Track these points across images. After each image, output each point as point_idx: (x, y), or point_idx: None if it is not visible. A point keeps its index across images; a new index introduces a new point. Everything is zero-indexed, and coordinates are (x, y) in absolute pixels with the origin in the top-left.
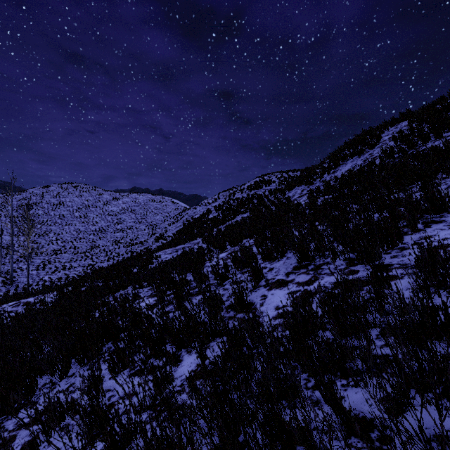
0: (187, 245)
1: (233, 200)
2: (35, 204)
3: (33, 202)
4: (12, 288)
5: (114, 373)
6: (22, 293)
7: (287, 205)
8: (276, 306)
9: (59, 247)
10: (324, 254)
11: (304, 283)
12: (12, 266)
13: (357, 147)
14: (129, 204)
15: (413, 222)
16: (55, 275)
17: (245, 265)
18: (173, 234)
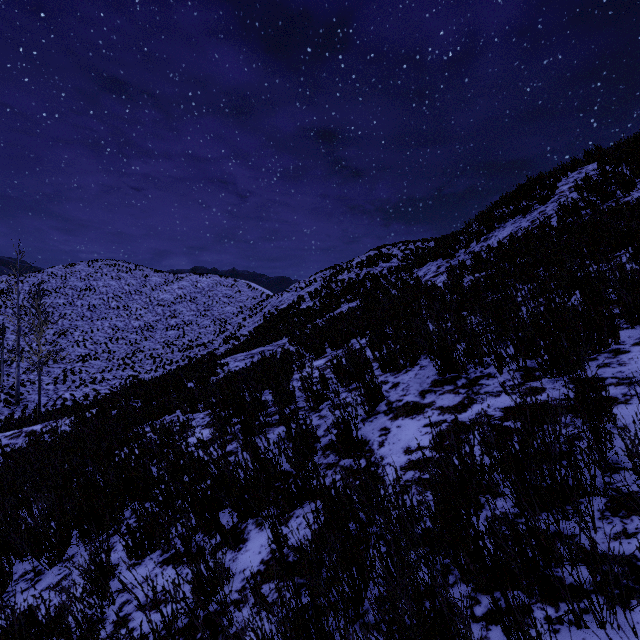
0: (267, 347)
1: (336, 283)
2: (55, 291)
3: (52, 288)
4: (18, 410)
5: (136, 558)
6: (32, 417)
7: (416, 288)
8: (406, 447)
9: (87, 350)
10: (483, 361)
11: (451, 408)
12: (18, 377)
13: (520, 202)
14: (188, 289)
15: (633, 308)
16: (80, 391)
17: (354, 378)
18: (249, 332)
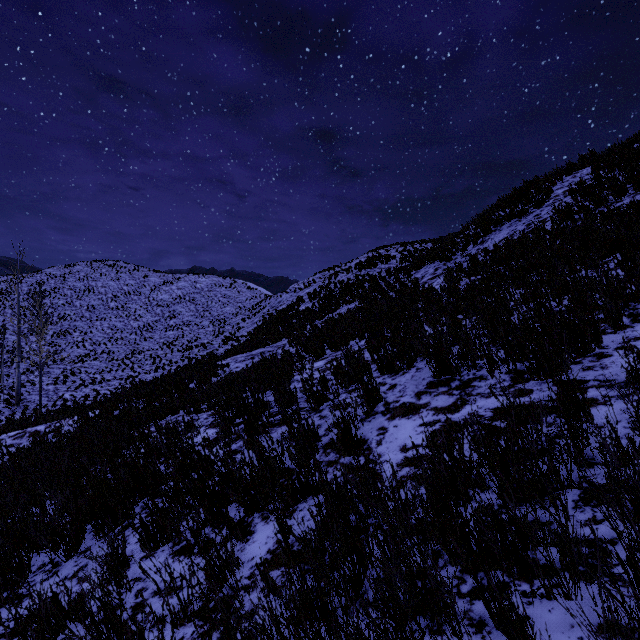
0: (268, 348)
1: (335, 284)
2: (54, 291)
3: (51, 288)
4: (18, 410)
5: (149, 550)
6: (33, 417)
7: (414, 291)
8: (402, 445)
9: (87, 351)
10: (475, 364)
11: (445, 408)
12: (18, 378)
13: (516, 205)
14: (187, 290)
15: (616, 314)
16: (80, 391)
17: (353, 380)
18: (248, 333)
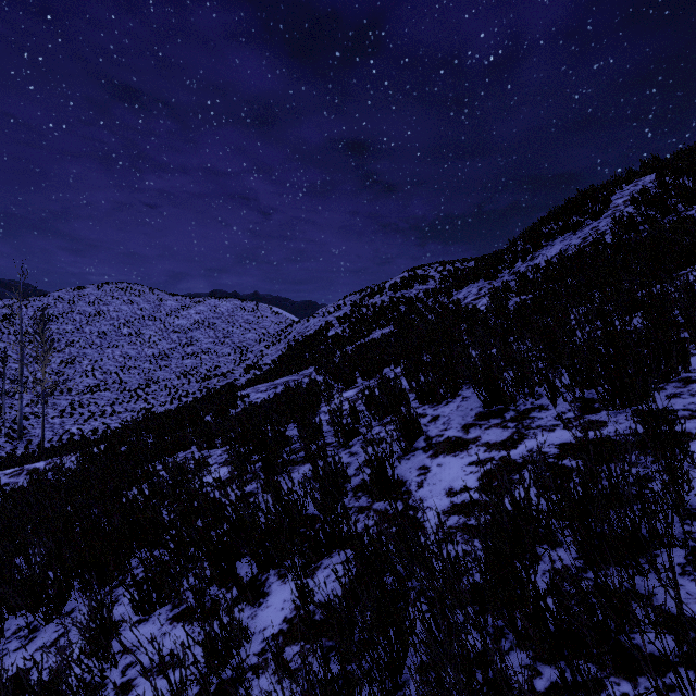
0: (292, 377)
1: (368, 307)
2: (62, 316)
3: (58, 313)
4: (21, 445)
5: (143, 614)
6: (36, 453)
7: (456, 312)
8: (448, 488)
9: (97, 381)
10: (533, 392)
11: (498, 444)
12: (21, 410)
13: (570, 218)
14: (206, 315)
15: None
16: (88, 425)
17: (388, 410)
18: (272, 361)
